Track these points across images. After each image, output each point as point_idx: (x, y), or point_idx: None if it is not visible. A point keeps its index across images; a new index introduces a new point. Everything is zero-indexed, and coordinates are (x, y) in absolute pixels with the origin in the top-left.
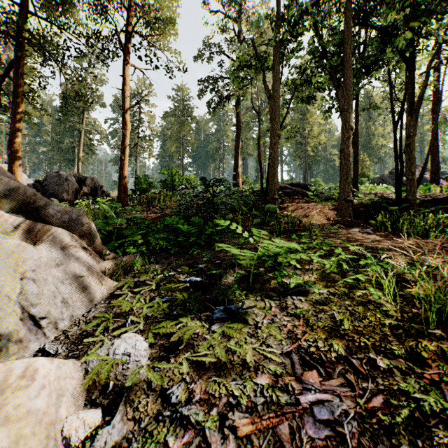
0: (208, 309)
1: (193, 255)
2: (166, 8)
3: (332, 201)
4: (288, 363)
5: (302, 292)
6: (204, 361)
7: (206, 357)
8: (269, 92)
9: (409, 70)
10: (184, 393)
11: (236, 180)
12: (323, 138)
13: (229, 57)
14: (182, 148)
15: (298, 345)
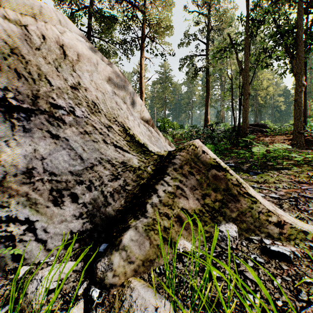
0: (244, 173)
1: None
2: (168, 20)
3: (286, 134)
4: (292, 183)
5: (287, 169)
6: (258, 181)
7: (259, 179)
8: (241, 67)
9: None
10: (258, 185)
11: (206, 124)
12: (271, 90)
13: (201, 41)
14: (165, 104)
15: (293, 180)
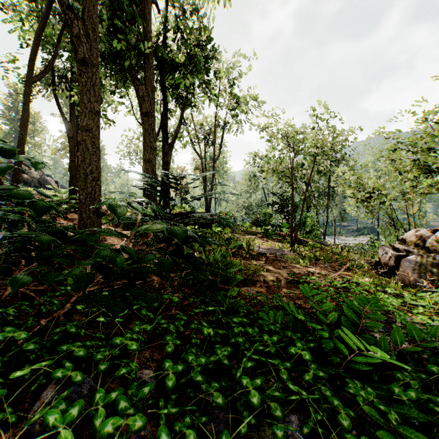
0: None
1: (434, 386)
2: None
3: None
4: None
5: None
6: None
7: None
8: None
9: (166, 105)
10: None
11: None
12: None
13: None
14: None
15: None
